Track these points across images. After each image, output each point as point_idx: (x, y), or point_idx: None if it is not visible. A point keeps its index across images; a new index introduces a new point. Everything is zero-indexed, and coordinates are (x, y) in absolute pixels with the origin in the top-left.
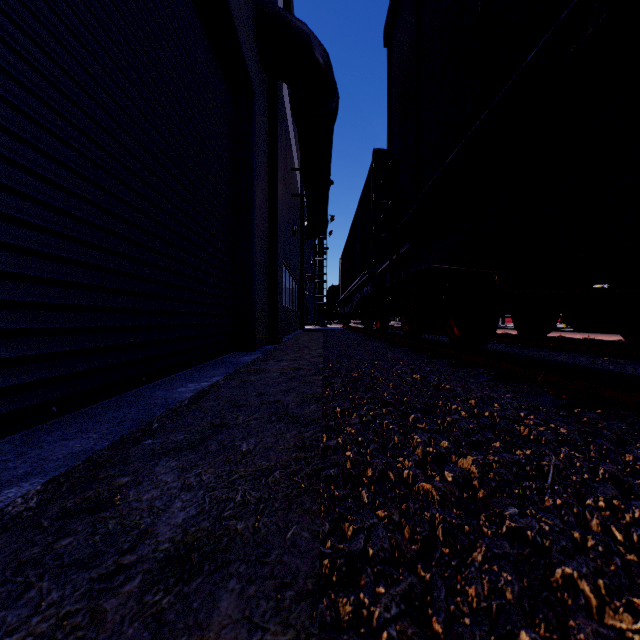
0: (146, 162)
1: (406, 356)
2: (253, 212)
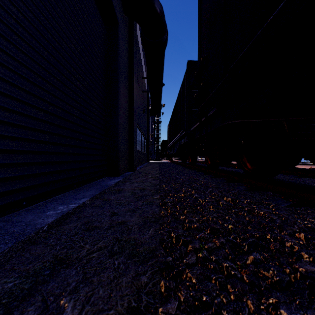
0: (27, 40)
1: (212, 181)
2: (118, 94)
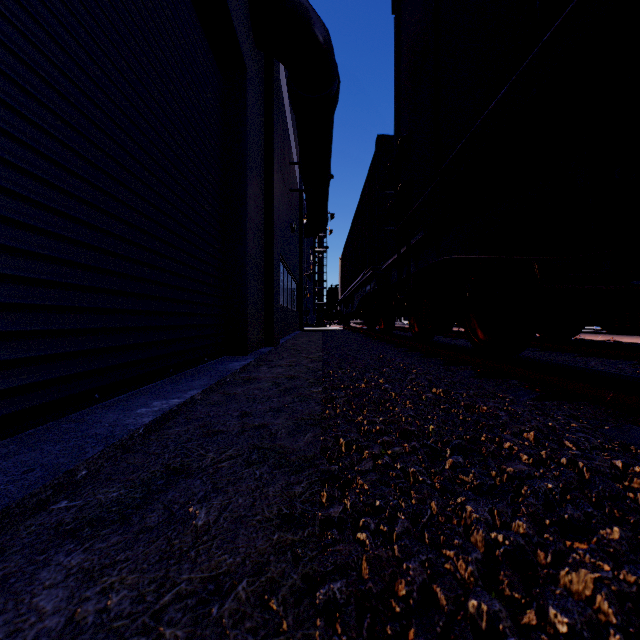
0: (101, 124)
1: (418, 362)
2: (245, 201)
